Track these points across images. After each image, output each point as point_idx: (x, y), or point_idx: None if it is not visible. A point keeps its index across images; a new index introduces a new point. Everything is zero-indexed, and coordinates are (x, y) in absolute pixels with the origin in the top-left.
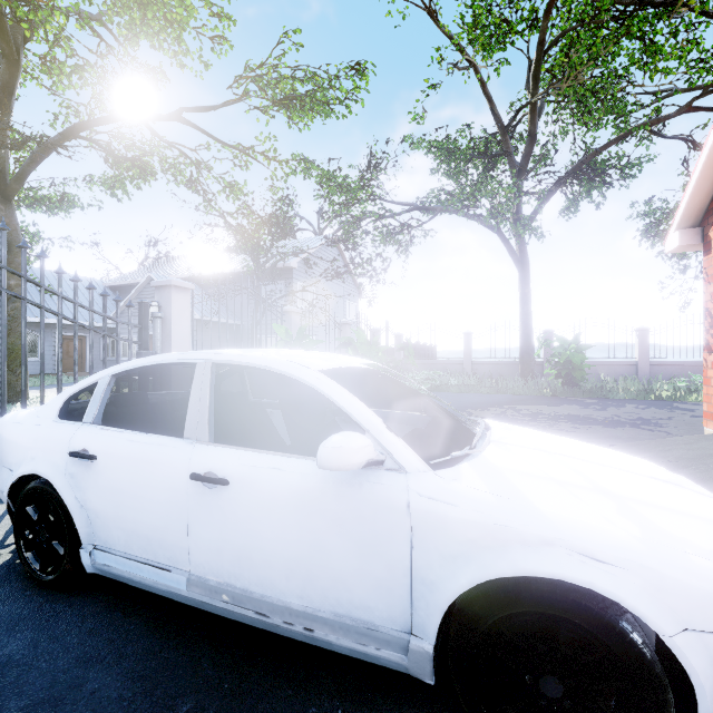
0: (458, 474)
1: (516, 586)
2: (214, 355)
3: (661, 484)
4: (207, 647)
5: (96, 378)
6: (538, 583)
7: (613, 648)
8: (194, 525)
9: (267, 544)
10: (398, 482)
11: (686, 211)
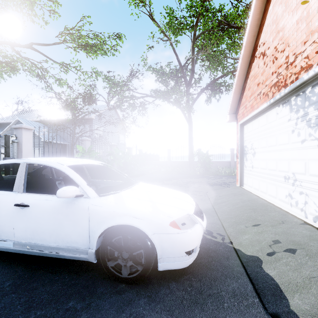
0: (107, 198)
1: (116, 228)
2: (27, 160)
3: (174, 199)
4: (21, 267)
5: None
6: (122, 226)
7: (139, 241)
8: (16, 222)
9: (43, 226)
10: (86, 201)
11: (231, 108)
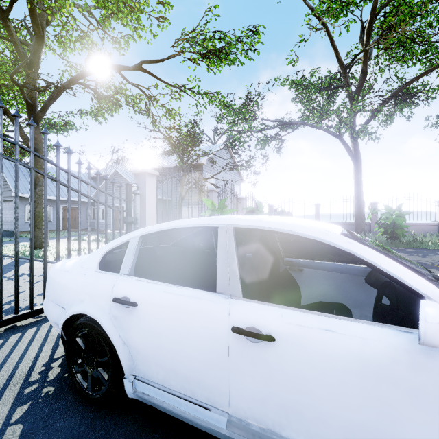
0: None
1: None
2: (234, 221)
3: None
4: None
5: (127, 238)
6: None
7: None
8: (236, 373)
9: (322, 403)
10: None
11: None
